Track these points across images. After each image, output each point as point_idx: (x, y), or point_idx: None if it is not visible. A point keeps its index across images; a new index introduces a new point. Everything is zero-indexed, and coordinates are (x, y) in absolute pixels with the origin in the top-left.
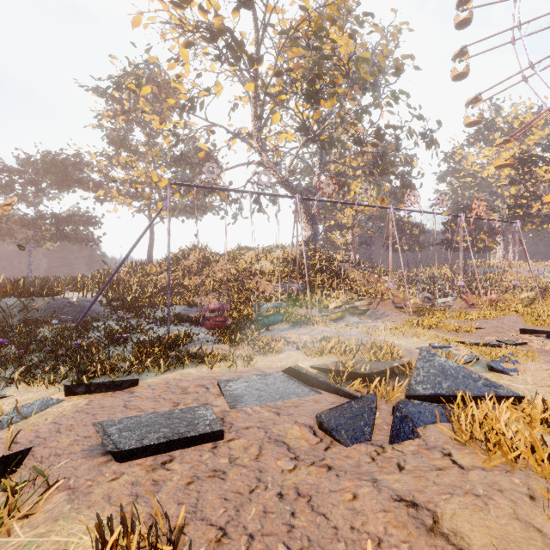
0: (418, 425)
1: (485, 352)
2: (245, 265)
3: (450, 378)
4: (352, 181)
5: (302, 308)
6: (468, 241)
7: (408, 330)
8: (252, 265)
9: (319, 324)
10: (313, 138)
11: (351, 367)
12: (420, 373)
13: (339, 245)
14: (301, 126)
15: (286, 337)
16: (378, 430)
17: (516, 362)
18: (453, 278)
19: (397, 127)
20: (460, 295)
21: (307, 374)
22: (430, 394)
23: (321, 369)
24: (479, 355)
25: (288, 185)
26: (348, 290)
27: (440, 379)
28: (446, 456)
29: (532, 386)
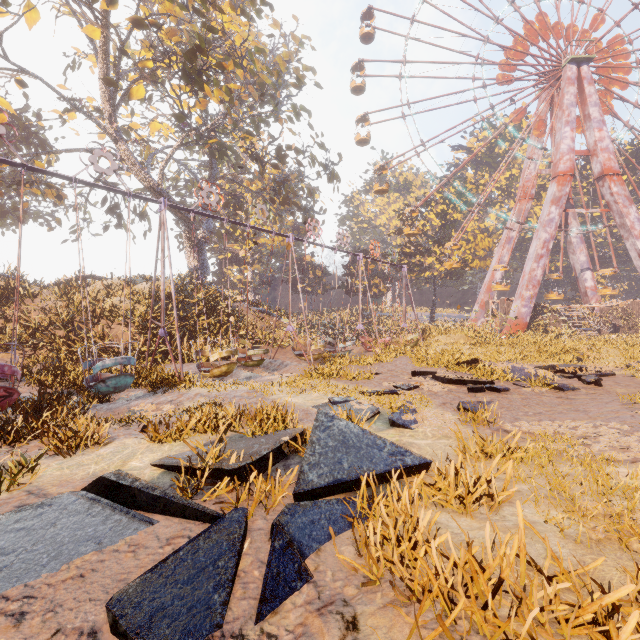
0: (308, 551)
1: (386, 402)
2: (85, 303)
3: (353, 451)
4: (252, 208)
5: (176, 362)
6: (366, 282)
7: (308, 382)
8: (97, 303)
9: (194, 384)
10: (198, 139)
11: (218, 455)
12: (316, 450)
13: (237, 283)
14: (178, 115)
15: (136, 410)
16: (242, 585)
17: (415, 411)
18: (353, 321)
19: (299, 151)
20: (358, 339)
21: (132, 486)
22: (328, 483)
23: (169, 466)
24: (379, 406)
25: (161, 193)
26: (242, 337)
27: (340, 455)
28: (349, 632)
29: (432, 439)
